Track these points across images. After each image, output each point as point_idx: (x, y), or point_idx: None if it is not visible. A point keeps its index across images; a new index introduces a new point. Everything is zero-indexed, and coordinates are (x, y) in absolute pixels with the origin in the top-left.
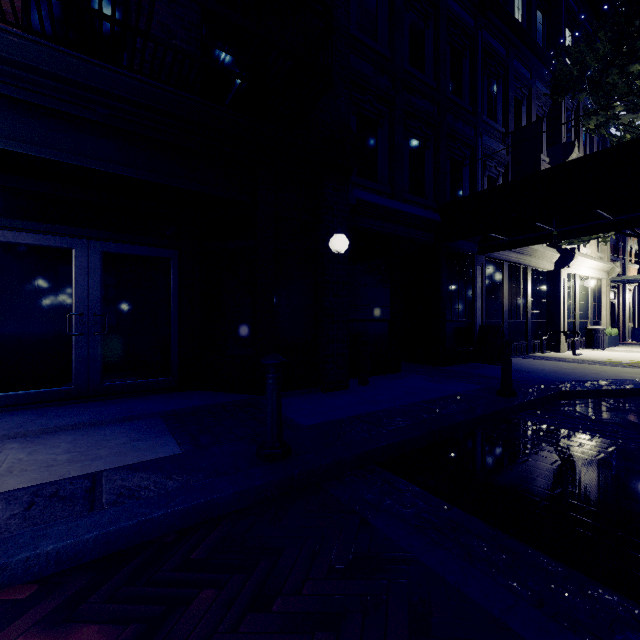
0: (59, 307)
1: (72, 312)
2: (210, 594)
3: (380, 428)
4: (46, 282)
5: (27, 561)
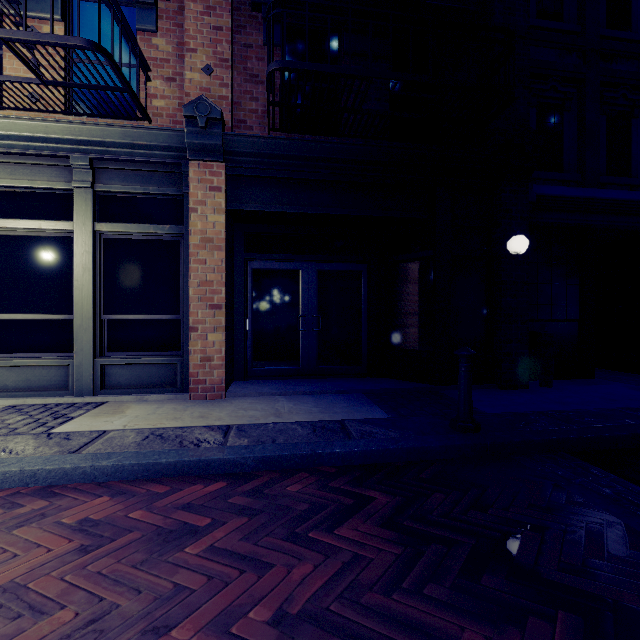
0: (292, 311)
1: (300, 314)
2: (440, 495)
3: (570, 424)
4: (285, 294)
5: (329, 455)
